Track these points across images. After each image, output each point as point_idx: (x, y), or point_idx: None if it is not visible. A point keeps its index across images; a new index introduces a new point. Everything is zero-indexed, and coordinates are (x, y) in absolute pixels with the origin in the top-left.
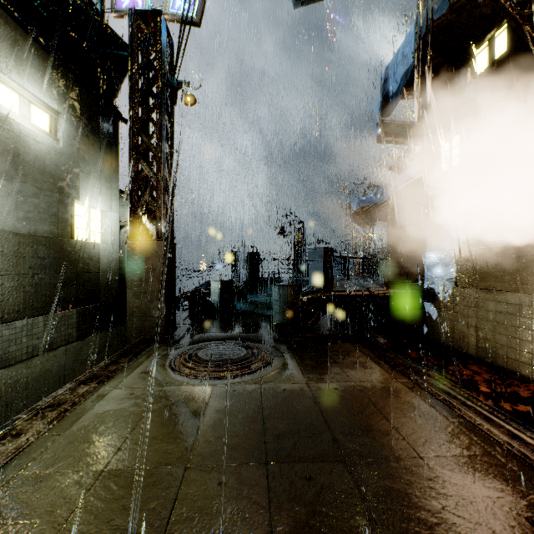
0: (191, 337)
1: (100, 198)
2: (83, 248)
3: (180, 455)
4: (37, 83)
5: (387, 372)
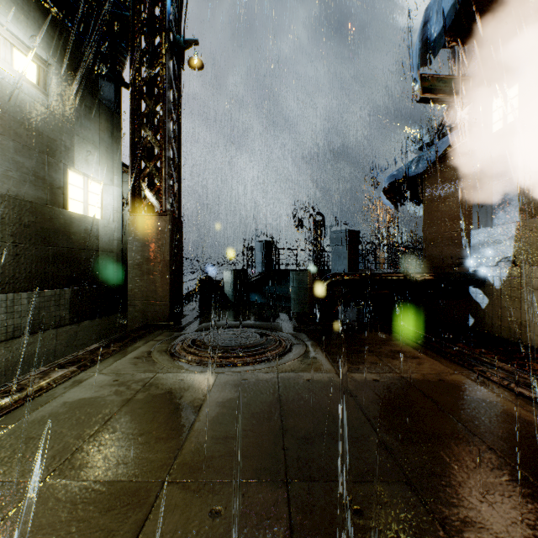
0: (199, 324)
1: (99, 168)
2: (78, 221)
3: (159, 462)
4: (19, 23)
5: (440, 363)
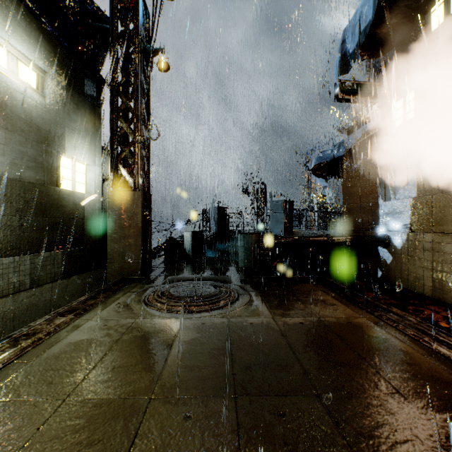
0: (165, 278)
1: (84, 152)
2: (68, 196)
3: (146, 385)
4: (24, 42)
5: (350, 309)
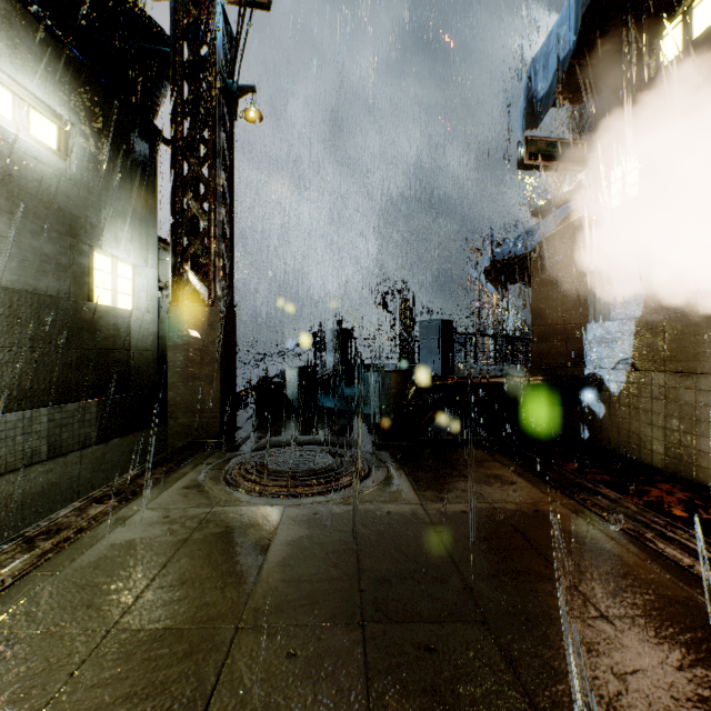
0: (257, 441)
1: (131, 247)
2: (106, 315)
3: (230, 608)
4: (38, 79)
5: (539, 489)
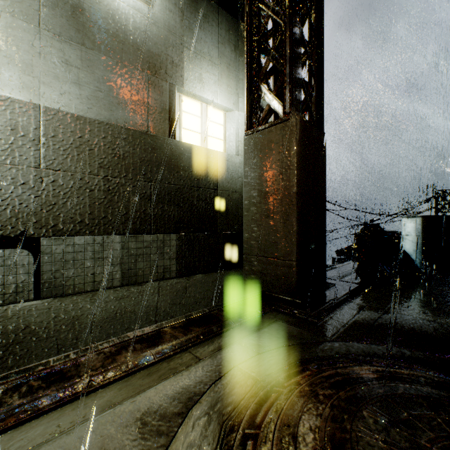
0: (350, 315)
1: (217, 89)
2: (188, 153)
3: None
4: None
5: None
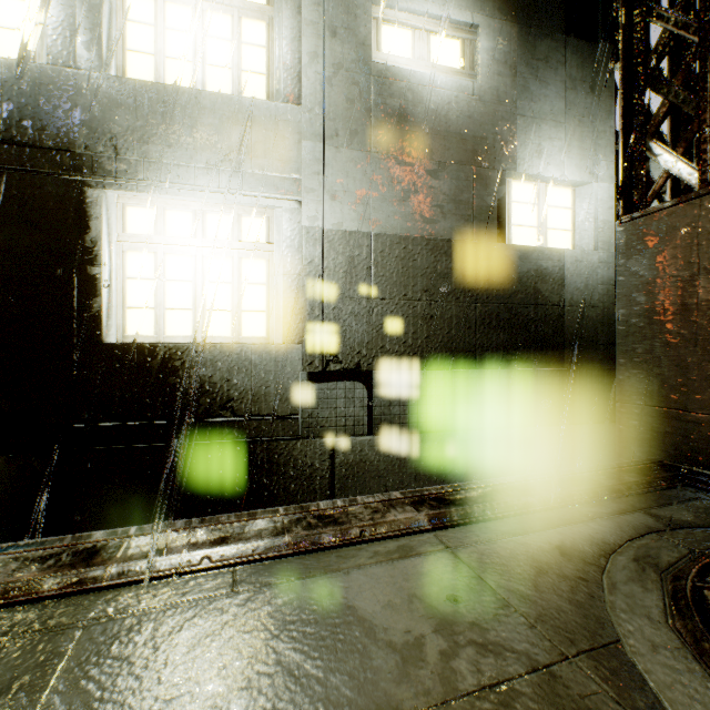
0: None
1: (564, 159)
2: (522, 258)
3: None
4: None
5: None
